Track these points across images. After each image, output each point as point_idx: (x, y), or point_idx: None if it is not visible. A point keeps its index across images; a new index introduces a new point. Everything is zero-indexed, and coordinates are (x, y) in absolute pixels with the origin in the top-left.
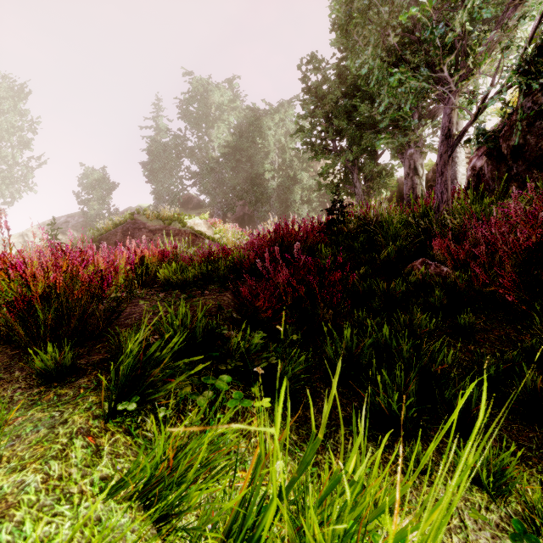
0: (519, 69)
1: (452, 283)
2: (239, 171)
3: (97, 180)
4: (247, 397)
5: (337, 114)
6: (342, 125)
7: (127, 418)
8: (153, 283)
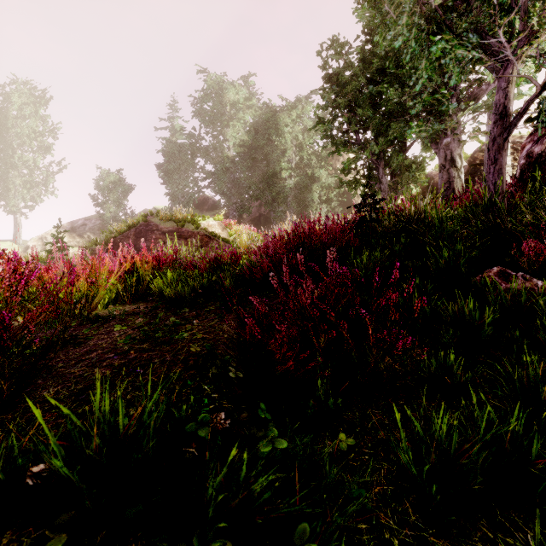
0: None
1: None
2: (255, 171)
3: (114, 182)
4: None
5: (361, 103)
6: (367, 115)
7: None
8: (148, 295)
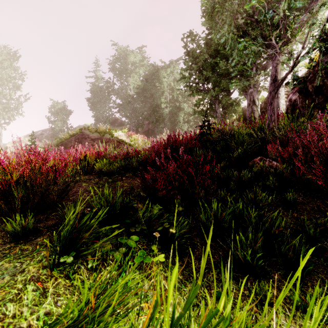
0: (320, 38)
1: (280, 172)
2: (146, 103)
3: (60, 109)
4: (149, 250)
5: (205, 68)
6: (208, 75)
7: (67, 266)
8: (92, 172)
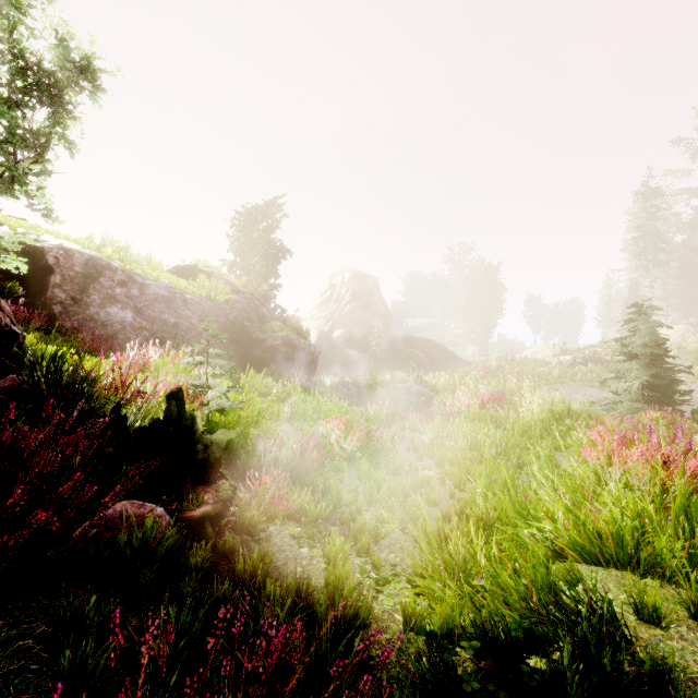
0: None
1: None
2: None
3: None
4: None
5: None
6: None
7: None
8: None
